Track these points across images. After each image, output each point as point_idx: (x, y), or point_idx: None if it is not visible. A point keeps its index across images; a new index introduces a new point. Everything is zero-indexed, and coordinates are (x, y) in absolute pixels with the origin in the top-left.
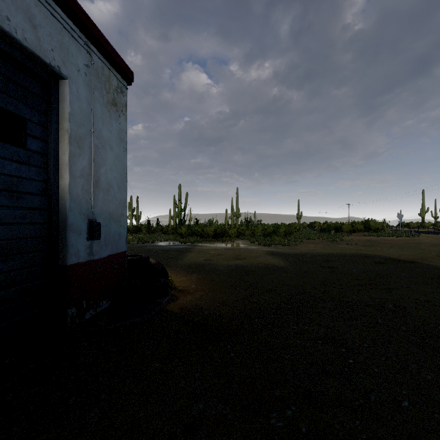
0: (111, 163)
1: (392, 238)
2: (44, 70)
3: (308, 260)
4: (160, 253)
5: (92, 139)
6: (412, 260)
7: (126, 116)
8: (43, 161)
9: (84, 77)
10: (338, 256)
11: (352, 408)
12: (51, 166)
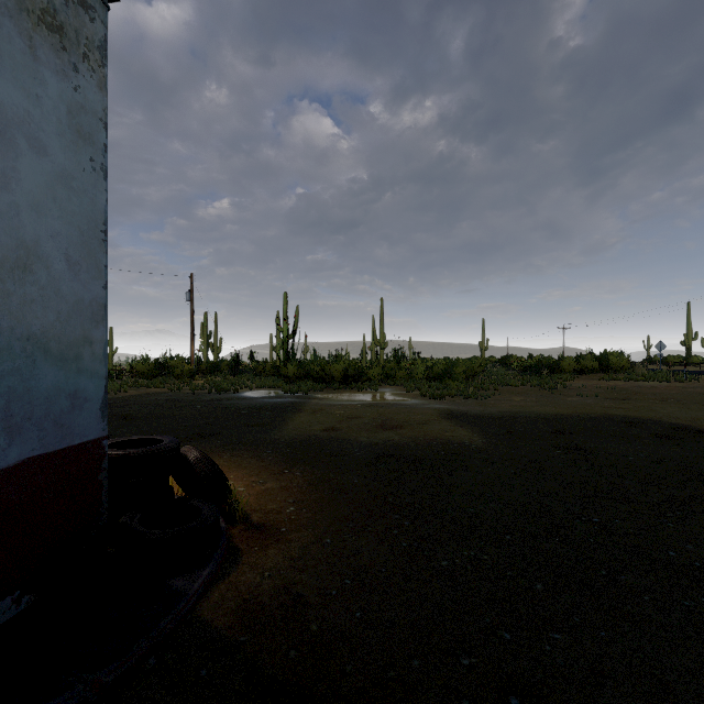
0: (38, 192)
1: (652, 383)
2: None
3: (524, 430)
4: (242, 414)
5: None
6: None
7: (104, 79)
8: None
9: None
10: (576, 420)
11: None
12: None
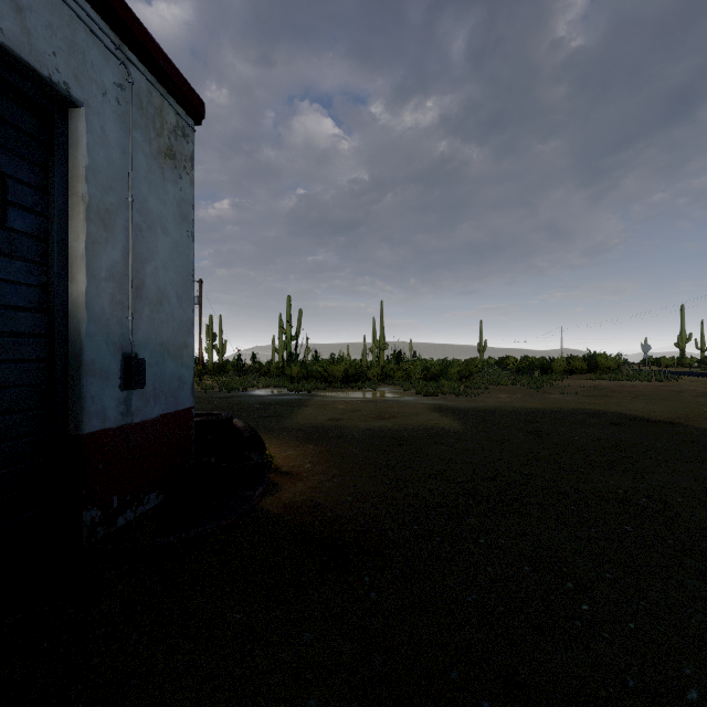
0: (165, 257)
1: (634, 383)
2: (40, 89)
3: (499, 420)
4: (256, 408)
5: (130, 214)
6: (670, 420)
7: (193, 177)
8: (39, 250)
9: (114, 105)
10: (548, 413)
11: (595, 705)
12: (53, 259)
